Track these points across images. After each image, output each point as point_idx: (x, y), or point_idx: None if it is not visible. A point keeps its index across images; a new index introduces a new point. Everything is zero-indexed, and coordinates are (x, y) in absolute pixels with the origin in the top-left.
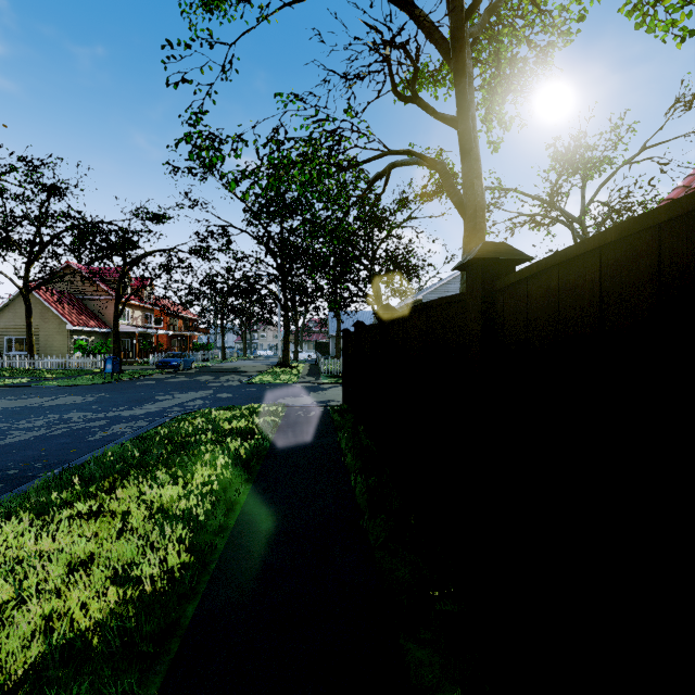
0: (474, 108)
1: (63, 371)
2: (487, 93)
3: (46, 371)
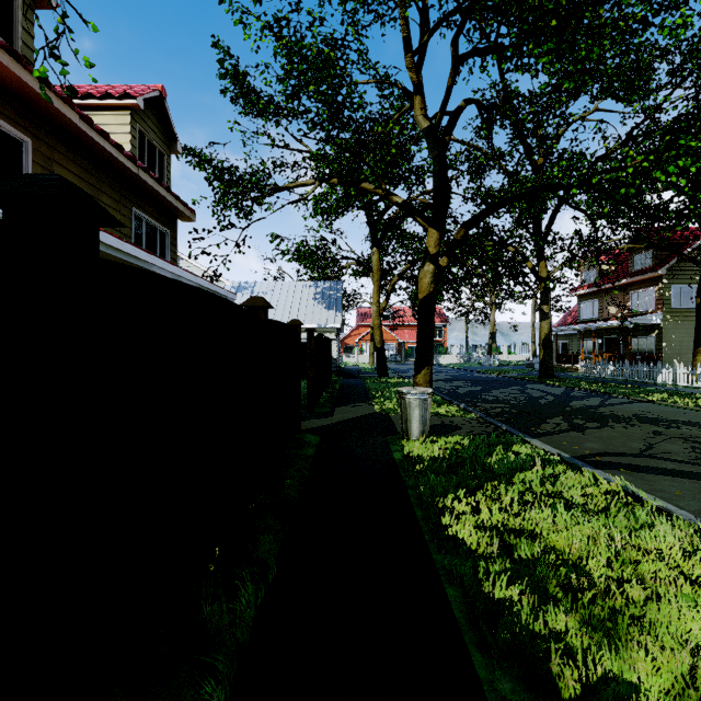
0: None
1: None
2: None
3: None
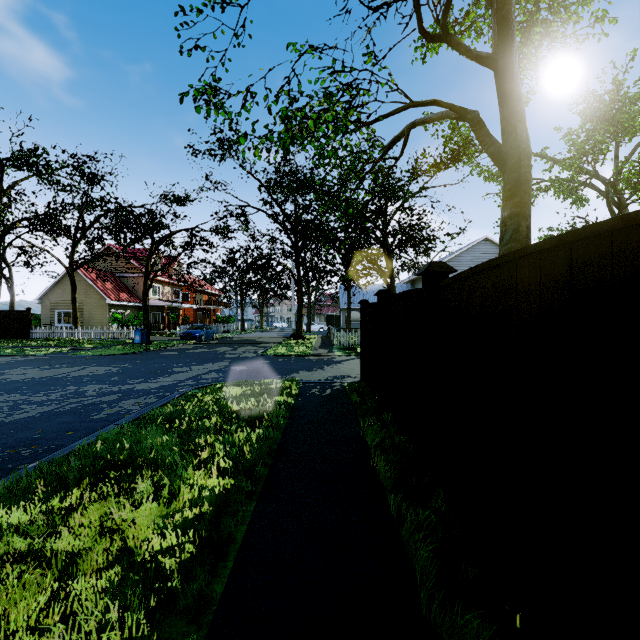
0: (515, 41)
1: (100, 342)
2: (521, 36)
3: (86, 342)
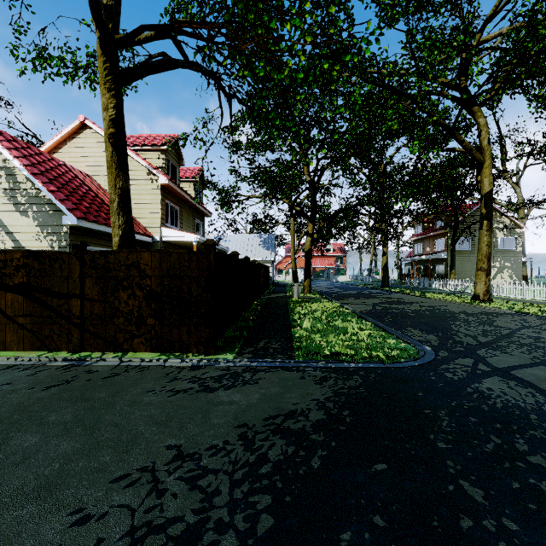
0: None
1: None
2: None
3: None
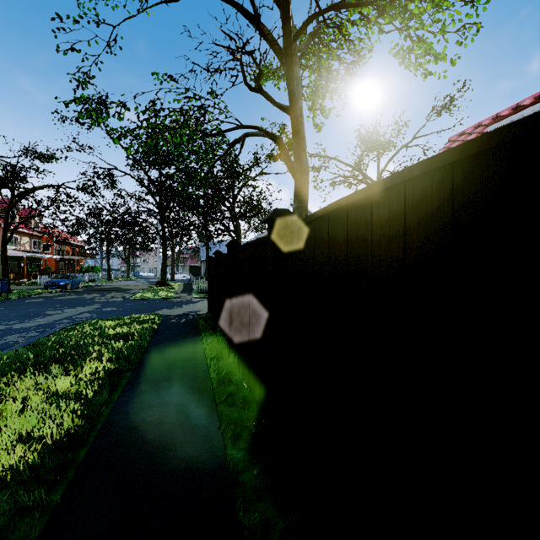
0: (301, 102)
1: None
2: (312, 91)
3: None
